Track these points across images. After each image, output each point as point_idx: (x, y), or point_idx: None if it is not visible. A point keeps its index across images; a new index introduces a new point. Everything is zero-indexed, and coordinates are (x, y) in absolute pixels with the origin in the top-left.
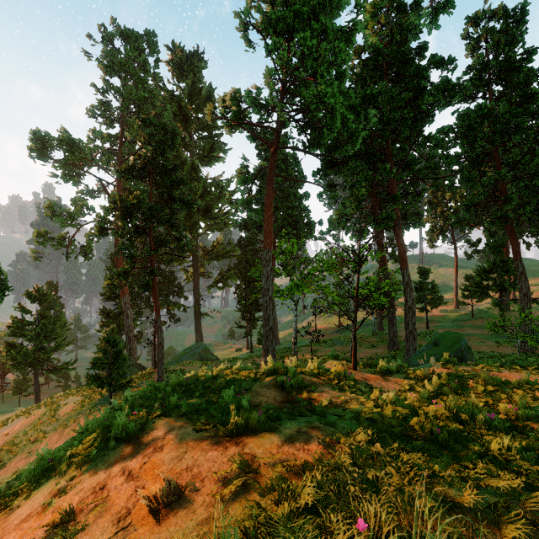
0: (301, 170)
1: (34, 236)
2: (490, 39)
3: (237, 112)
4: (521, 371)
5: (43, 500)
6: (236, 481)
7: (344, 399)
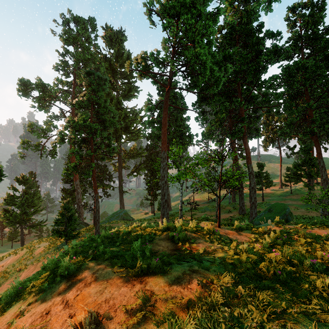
0: (185, 103)
1: (21, 143)
2: (302, 20)
3: (145, 66)
4: (326, 229)
5: (9, 319)
6: (138, 313)
7: (214, 248)
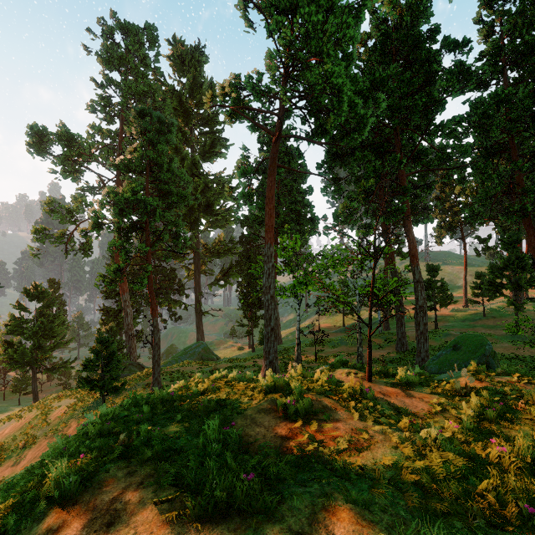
0: (305, 164)
1: (33, 232)
2: (506, 21)
3: (236, 100)
4: None
5: None
6: None
7: (368, 435)
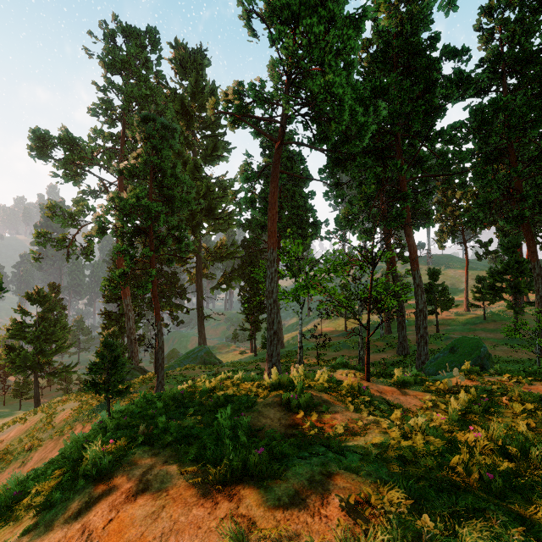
0: (307, 168)
1: (34, 236)
2: (505, 29)
3: (240, 106)
4: None
5: None
6: None
7: (363, 424)
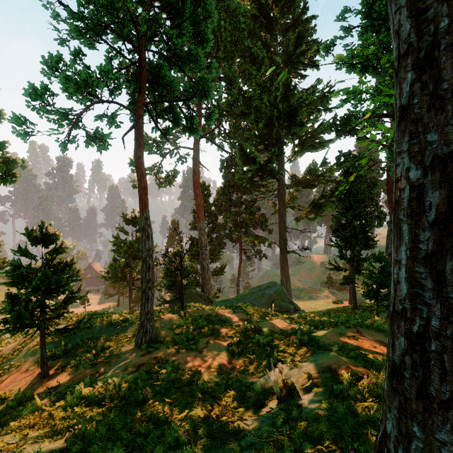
0: None
1: (130, 164)
2: None
3: None
4: None
5: None
6: None
7: None
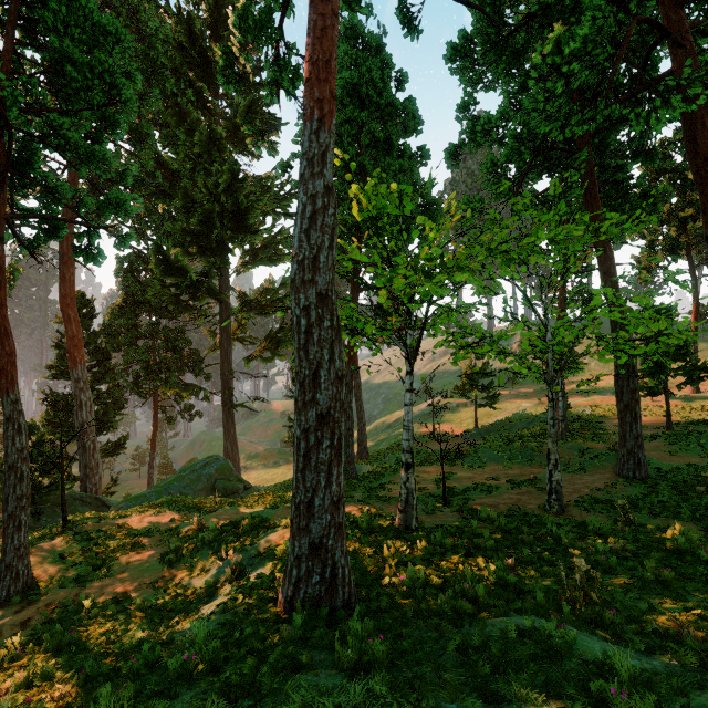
0: (413, 98)
1: None
2: None
3: None
4: None
5: None
6: None
7: None
